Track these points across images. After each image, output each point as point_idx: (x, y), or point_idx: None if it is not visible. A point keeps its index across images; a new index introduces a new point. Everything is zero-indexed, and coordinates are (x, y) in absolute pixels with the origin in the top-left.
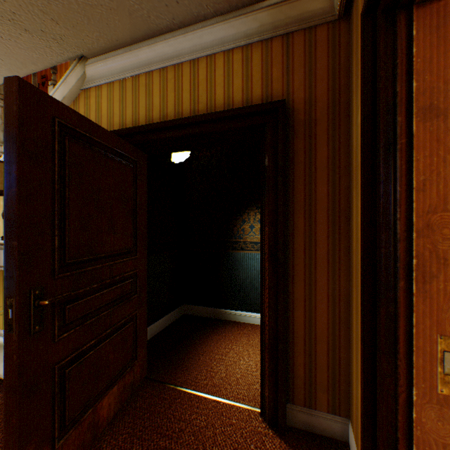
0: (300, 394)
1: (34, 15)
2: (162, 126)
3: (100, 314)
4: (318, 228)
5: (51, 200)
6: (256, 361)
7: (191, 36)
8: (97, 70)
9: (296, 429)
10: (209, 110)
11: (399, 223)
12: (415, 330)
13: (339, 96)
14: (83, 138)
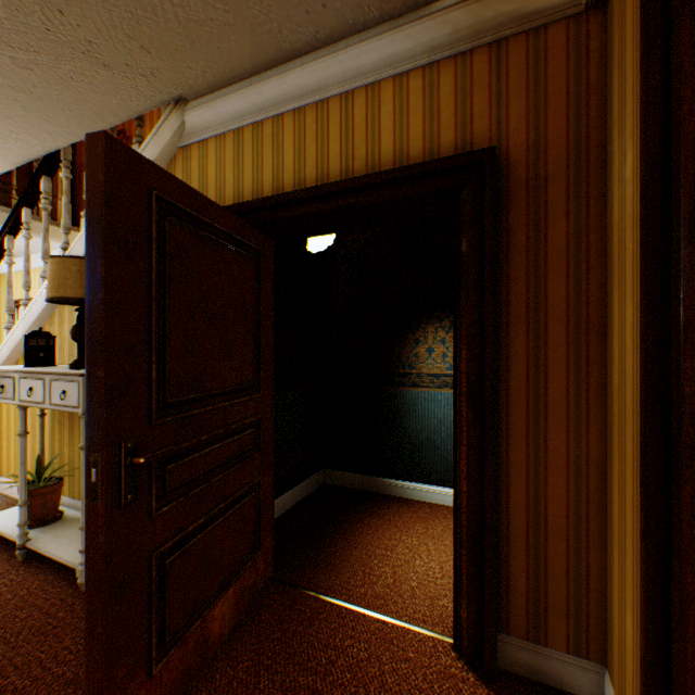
0: (519, 619)
1: (117, 42)
2: (299, 197)
3: (211, 480)
4: (550, 352)
5: (147, 310)
6: (440, 561)
7: (343, 56)
8: (201, 118)
9: (513, 675)
10: (370, 168)
11: None
12: None
13: (586, 137)
14: (188, 218)
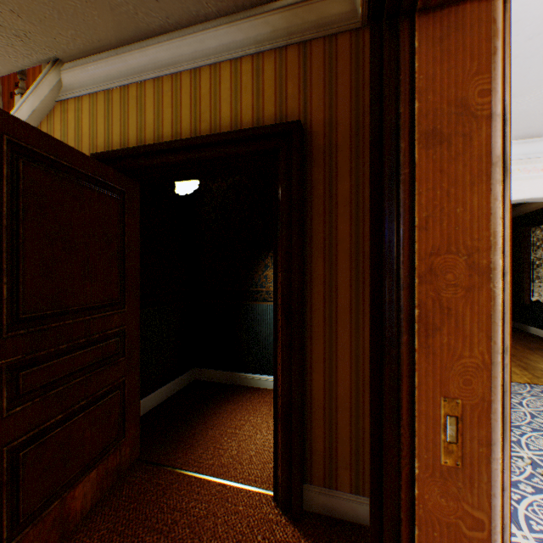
0: (319, 472)
1: None
2: (156, 149)
3: (71, 382)
4: (339, 274)
5: None
6: None
7: (191, 39)
8: (76, 77)
9: (314, 514)
10: (213, 130)
11: (402, 267)
12: (418, 392)
13: (363, 118)
14: (46, 161)
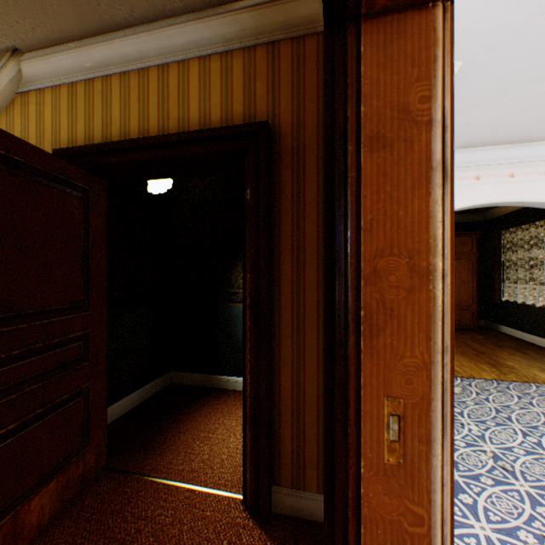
0: (288, 473)
1: None
2: (121, 147)
3: (26, 389)
4: (307, 275)
5: None
6: None
7: (158, 34)
8: (37, 69)
9: (282, 515)
10: (181, 128)
11: (350, 269)
12: (363, 392)
13: None
14: None
